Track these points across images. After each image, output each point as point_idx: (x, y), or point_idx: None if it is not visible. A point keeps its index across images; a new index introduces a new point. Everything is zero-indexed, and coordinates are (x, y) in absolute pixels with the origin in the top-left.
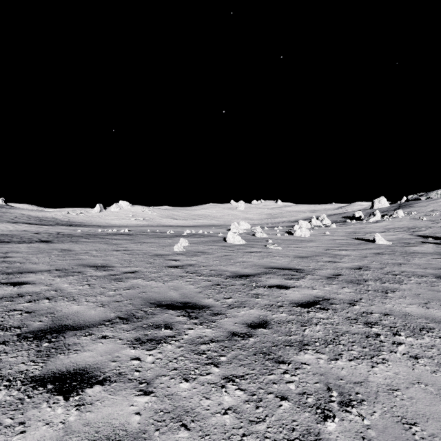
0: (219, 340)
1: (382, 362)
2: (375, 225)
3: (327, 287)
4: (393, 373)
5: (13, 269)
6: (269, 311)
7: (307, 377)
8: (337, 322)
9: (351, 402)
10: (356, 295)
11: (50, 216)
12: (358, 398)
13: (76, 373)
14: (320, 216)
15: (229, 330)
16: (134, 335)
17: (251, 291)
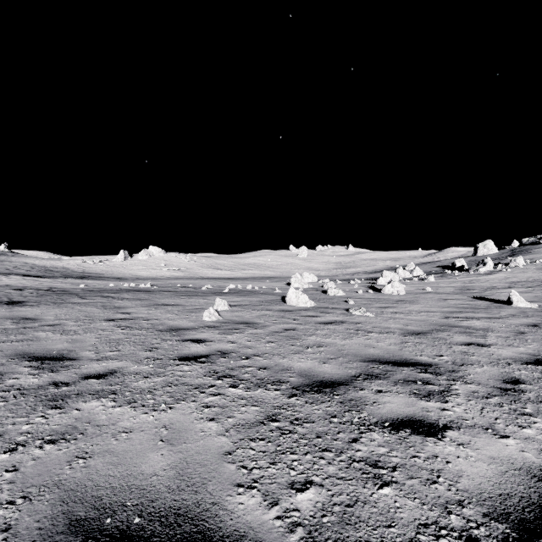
0: None
1: None
2: (489, 278)
3: (528, 428)
4: None
5: None
6: None
7: None
8: None
9: None
10: None
11: (61, 265)
12: None
13: None
14: (407, 265)
15: None
16: None
17: (356, 445)
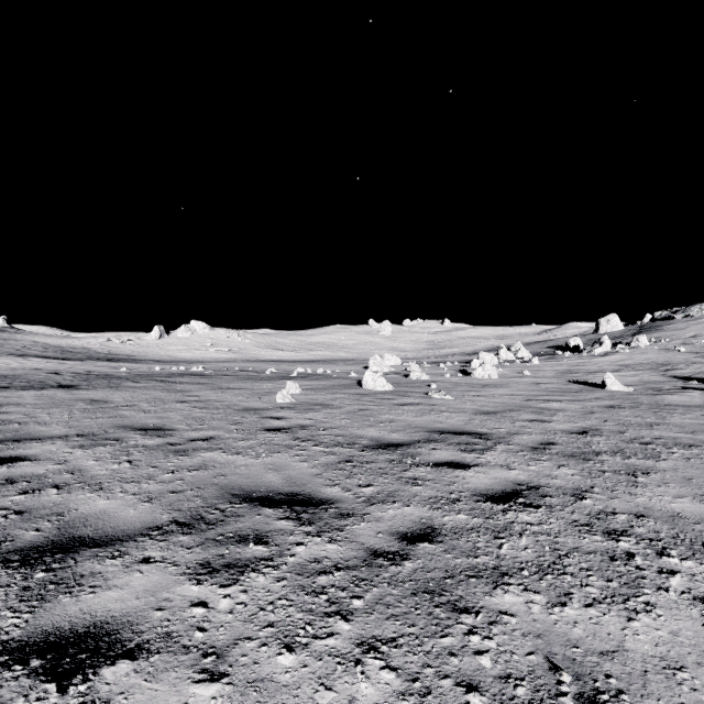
0: (350, 566)
1: (646, 610)
2: (602, 360)
3: (533, 466)
4: (668, 632)
5: (6, 434)
6: (437, 509)
7: (512, 642)
8: (557, 531)
9: (598, 695)
10: (584, 481)
11: (80, 344)
12: (611, 687)
13: (87, 635)
14: (513, 344)
15: (368, 546)
16: (200, 556)
17: (405, 472)
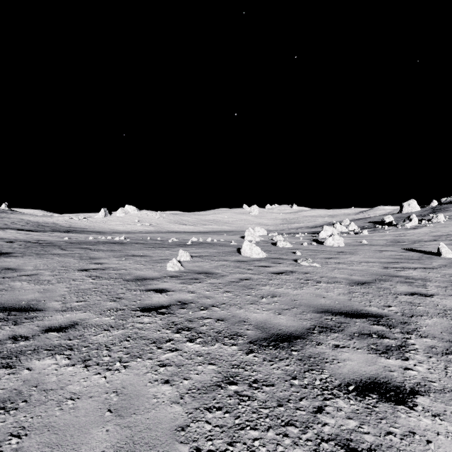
0: None
1: None
2: (416, 232)
3: None
4: None
5: None
6: None
7: None
8: None
9: None
10: None
11: (51, 221)
12: None
13: None
14: (343, 221)
15: None
16: None
17: (322, 417)
